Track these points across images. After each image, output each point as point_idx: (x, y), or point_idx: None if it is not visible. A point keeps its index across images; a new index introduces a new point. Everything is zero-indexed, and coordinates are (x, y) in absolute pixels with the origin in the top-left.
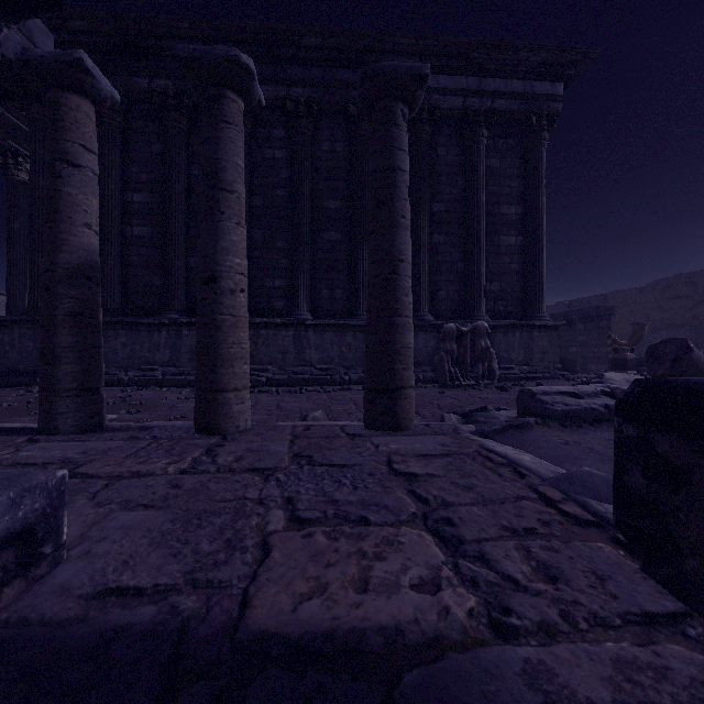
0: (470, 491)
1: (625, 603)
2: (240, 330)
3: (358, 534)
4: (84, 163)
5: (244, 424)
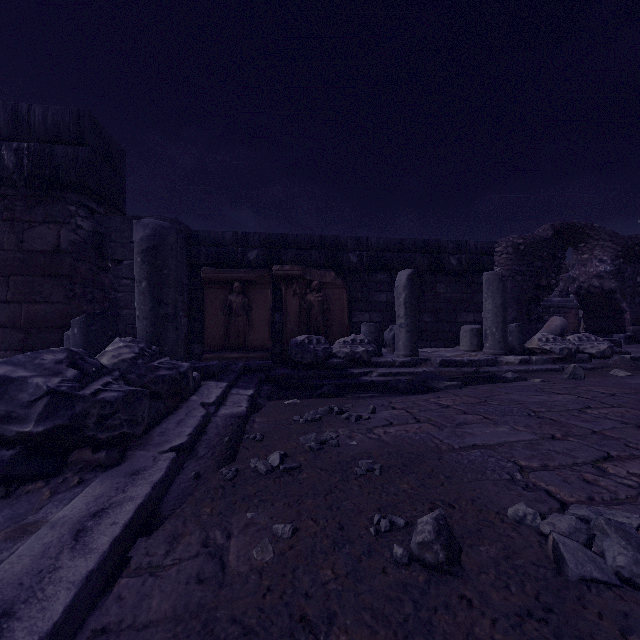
0: None
1: None
2: None
3: None
4: None
5: None
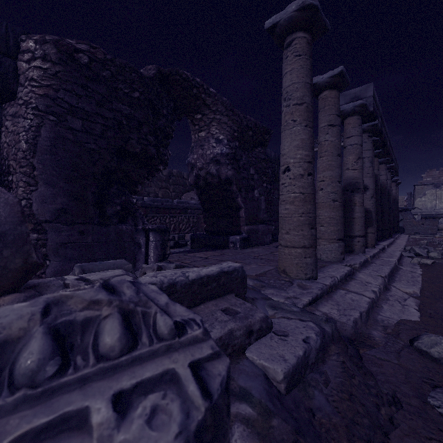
0: (204, 261)
1: (170, 257)
2: (318, 209)
3: (212, 255)
4: (346, 145)
5: (320, 256)
